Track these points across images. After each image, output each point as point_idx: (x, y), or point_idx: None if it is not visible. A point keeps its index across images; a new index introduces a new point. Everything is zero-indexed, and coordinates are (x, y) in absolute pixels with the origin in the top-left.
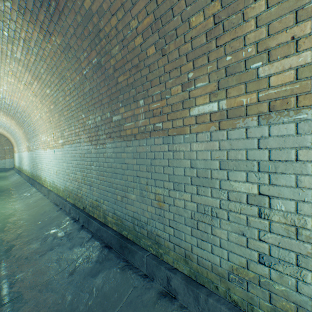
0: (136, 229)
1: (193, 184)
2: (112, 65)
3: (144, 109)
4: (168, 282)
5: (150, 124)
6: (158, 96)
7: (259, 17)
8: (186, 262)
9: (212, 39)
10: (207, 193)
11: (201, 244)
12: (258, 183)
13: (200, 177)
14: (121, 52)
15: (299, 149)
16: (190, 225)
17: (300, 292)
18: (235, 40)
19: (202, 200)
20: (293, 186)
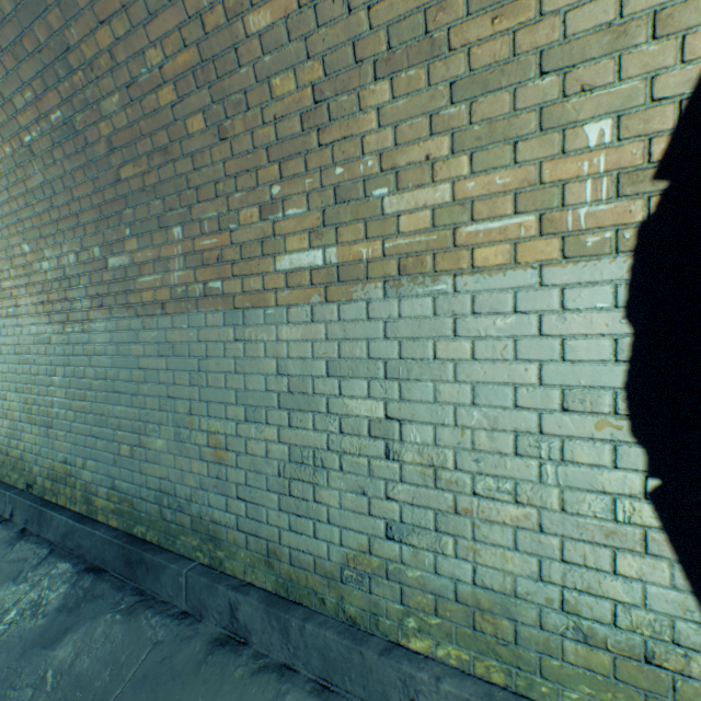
0: (166, 517)
1: (282, 407)
2: (104, 136)
3: (184, 247)
4: (233, 614)
5: (197, 281)
6: (214, 224)
7: (382, 110)
8: (271, 565)
9: (312, 130)
10: (308, 423)
11: (296, 525)
12: (385, 399)
13: (295, 392)
14: (127, 112)
15: (437, 340)
16: (278, 490)
17: (440, 573)
18: (348, 141)
19: (298, 438)
20: (431, 401)
